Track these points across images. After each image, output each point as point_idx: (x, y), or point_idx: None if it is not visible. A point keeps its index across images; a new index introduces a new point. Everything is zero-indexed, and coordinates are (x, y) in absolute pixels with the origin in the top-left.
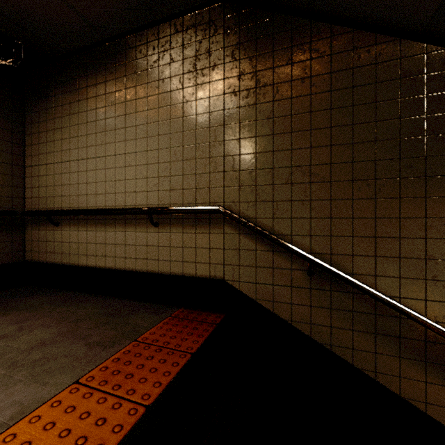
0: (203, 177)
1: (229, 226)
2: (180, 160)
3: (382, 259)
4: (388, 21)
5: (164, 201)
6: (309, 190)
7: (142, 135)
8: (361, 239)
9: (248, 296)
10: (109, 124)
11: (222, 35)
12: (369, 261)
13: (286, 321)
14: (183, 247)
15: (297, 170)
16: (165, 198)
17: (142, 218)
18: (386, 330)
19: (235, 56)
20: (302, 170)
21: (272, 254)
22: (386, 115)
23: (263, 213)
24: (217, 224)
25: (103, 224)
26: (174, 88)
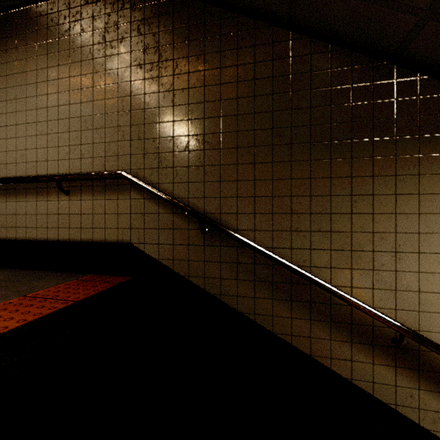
0: (112, 145)
1: (135, 191)
2: (90, 129)
3: (260, 215)
4: (262, 9)
5: (75, 169)
6: (203, 157)
7: (53, 103)
8: (244, 199)
9: (152, 257)
10: (20, 91)
11: (129, 10)
12: (250, 218)
13: (184, 277)
14: (93, 213)
15: (193, 139)
16: (76, 166)
17: (54, 187)
18: (263, 277)
19: (140, 31)
20: (197, 139)
21: (172, 216)
22: (263, 90)
23: (164, 179)
24: (124, 191)
25: (13, 194)
26: (84, 58)
